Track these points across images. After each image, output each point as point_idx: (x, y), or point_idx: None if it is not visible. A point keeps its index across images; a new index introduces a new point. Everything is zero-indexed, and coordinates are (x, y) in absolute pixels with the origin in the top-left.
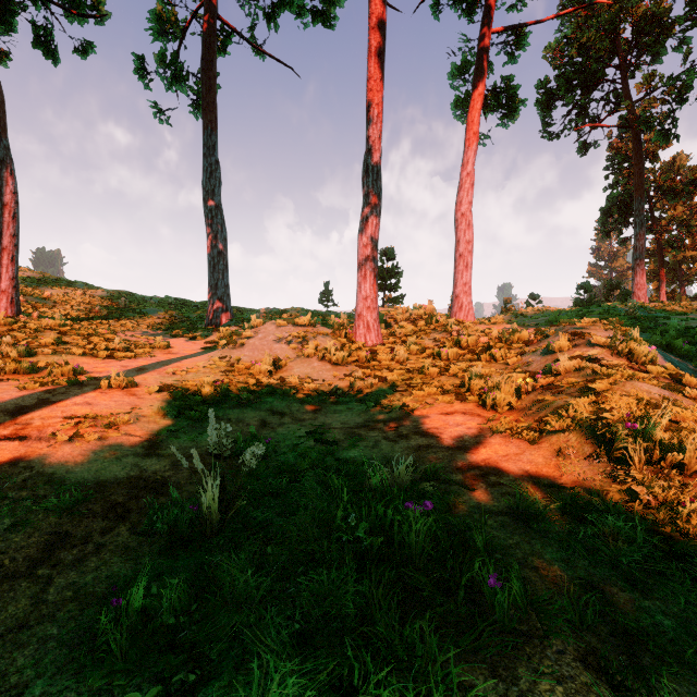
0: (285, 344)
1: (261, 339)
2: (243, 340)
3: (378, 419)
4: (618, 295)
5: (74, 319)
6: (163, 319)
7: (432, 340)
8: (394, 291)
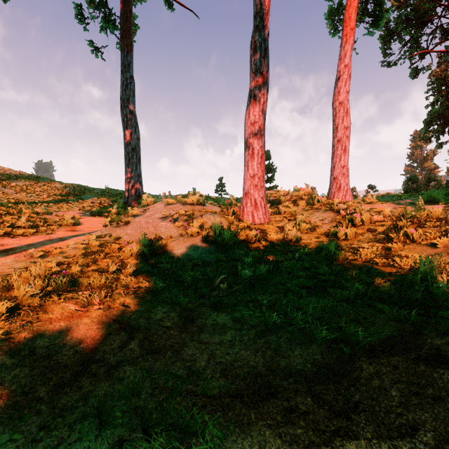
0: (171, 222)
1: (148, 216)
2: (129, 218)
3: (292, 367)
4: (435, 185)
5: (20, 202)
6: (95, 203)
7: (319, 218)
8: (270, 182)
